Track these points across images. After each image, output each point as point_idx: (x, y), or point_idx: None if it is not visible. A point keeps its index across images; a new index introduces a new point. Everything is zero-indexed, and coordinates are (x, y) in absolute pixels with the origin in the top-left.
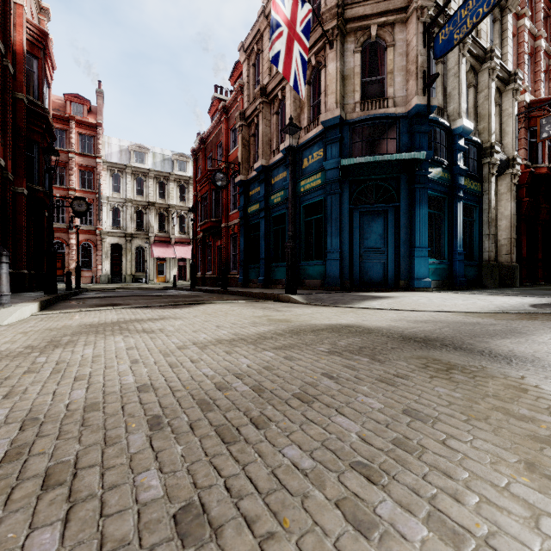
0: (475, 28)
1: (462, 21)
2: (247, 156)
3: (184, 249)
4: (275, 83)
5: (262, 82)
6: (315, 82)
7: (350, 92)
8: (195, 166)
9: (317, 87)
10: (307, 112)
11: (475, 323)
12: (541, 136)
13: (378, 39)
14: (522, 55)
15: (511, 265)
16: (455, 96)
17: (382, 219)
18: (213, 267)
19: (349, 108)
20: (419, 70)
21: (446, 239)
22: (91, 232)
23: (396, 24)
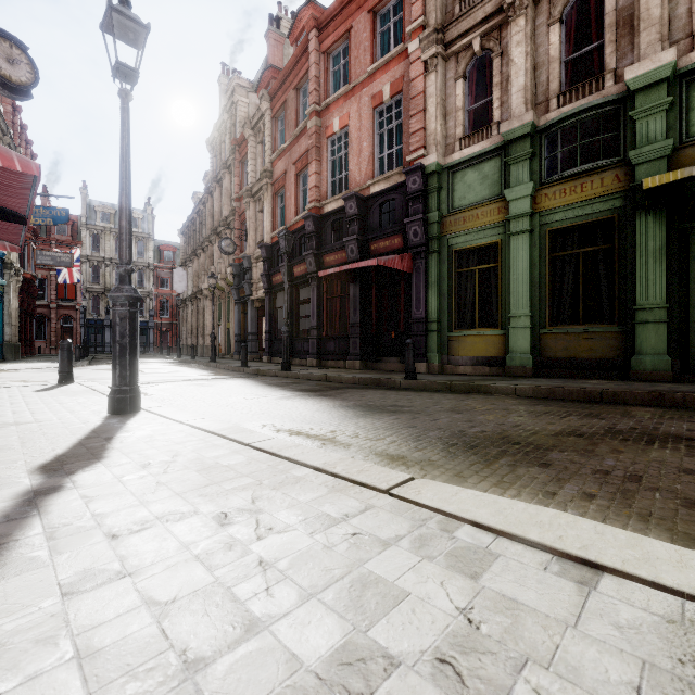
0: None
1: None
2: None
3: None
4: None
5: None
6: None
7: None
8: None
9: None
10: None
11: None
12: (38, 261)
13: None
14: None
15: (18, 344)
16: None
17: None
18: None
19: None
20: None
21: None
22: None
23: None
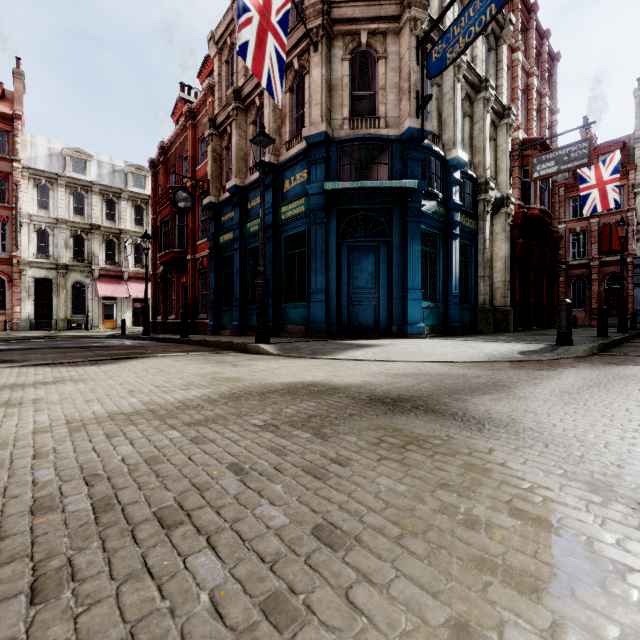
0: (471, 54)
1: (455, 40)
2: (219, 173)
3: (142, 286)
4: (251, 86)
5: (236, 83)
6: (299, 90)
7: (338, 106)
8: (155, 182)
9: (301, 96)
10: (289, 125)
11: (460, 375)
12: (533, 176)
13: (369, 48)
14: (516, 90)
15: (506, 309)
16: (451, 124)
17: (373, 256)
18: (176, 309)
19: (336, 124)
20: (412, 89)
21: (441, 280)
22: (4, 262)
23: (388, 34)
